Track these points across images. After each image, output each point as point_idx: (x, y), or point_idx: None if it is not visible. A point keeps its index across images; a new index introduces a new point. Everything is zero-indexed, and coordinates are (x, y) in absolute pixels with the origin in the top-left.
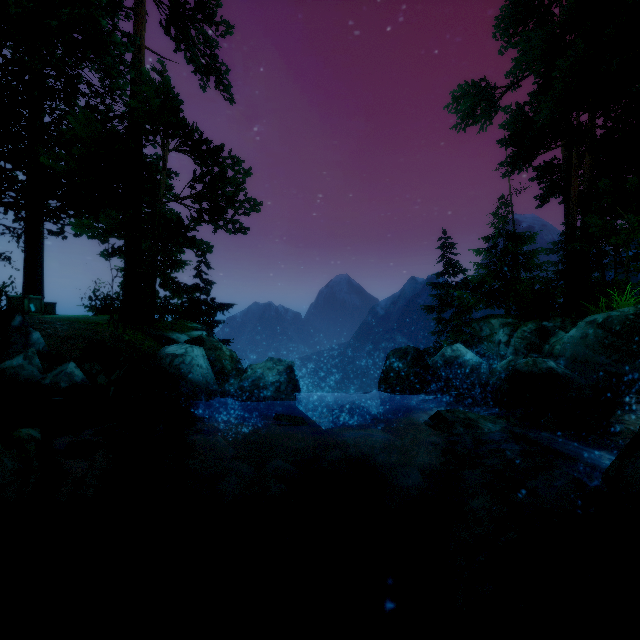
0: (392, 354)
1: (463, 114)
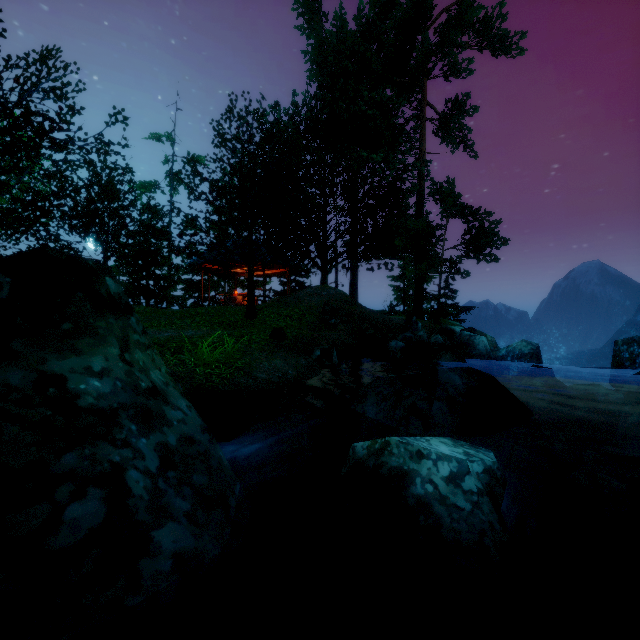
0: (621, 342)
1: None
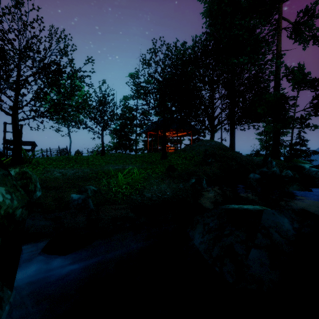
0: None
1: None
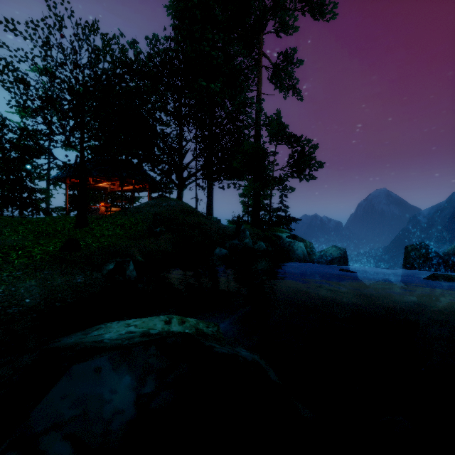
0: (410, 247)
1: None
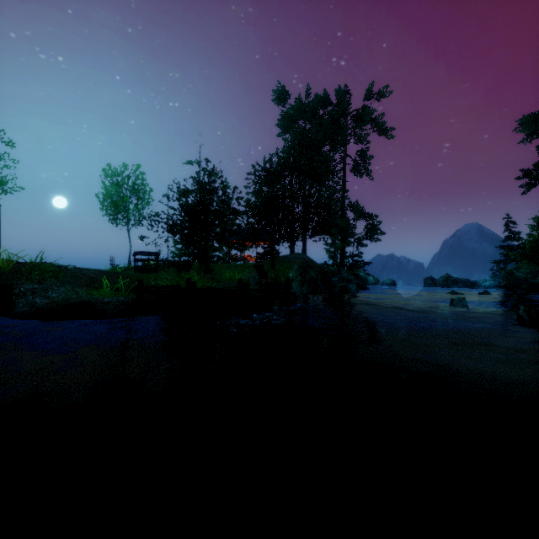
0: (425, 278)
1: (529, 132)
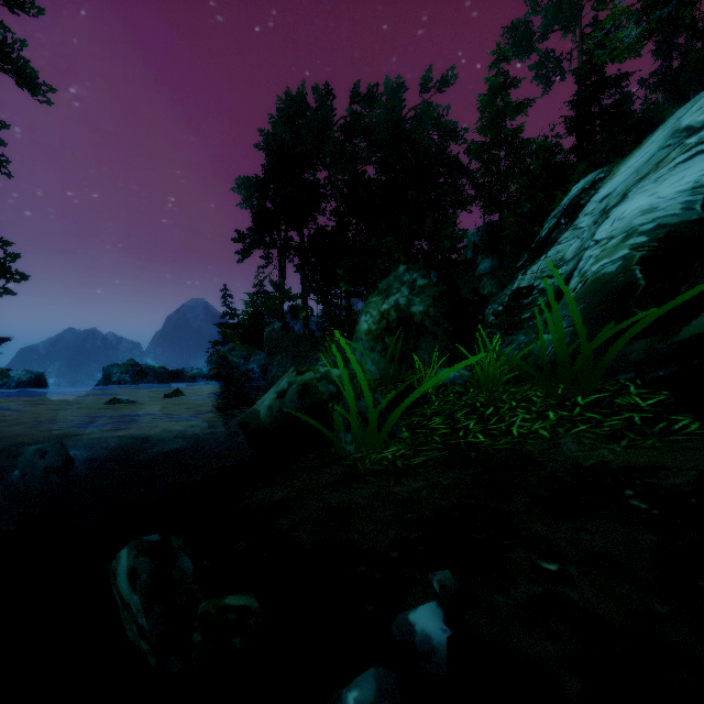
0: (107, 367)
1: (245, 197)
